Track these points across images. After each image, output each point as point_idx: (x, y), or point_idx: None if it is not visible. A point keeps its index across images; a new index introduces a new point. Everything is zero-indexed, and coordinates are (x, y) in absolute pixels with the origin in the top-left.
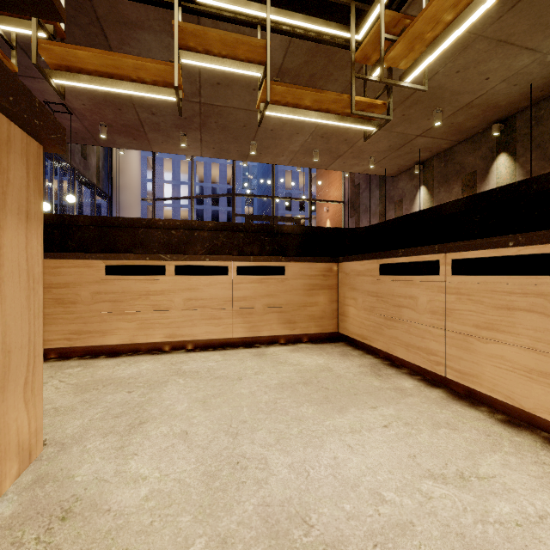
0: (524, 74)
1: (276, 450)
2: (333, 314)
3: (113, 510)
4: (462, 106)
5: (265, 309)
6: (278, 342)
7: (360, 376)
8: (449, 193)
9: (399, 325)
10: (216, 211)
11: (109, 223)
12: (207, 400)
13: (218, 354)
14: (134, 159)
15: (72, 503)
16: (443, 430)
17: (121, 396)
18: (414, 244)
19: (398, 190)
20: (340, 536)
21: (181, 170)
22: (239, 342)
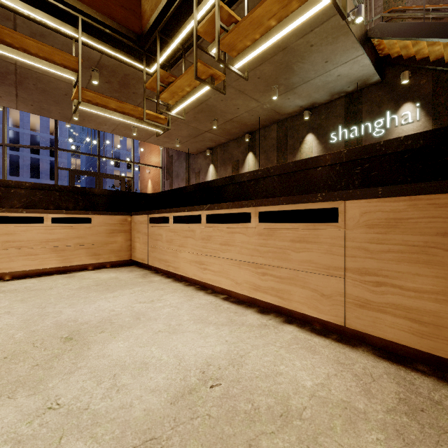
0: (255, 111)
1: (68, 308)
2: (127, 248)
3: None
4: (228, 120)
5: (75, 247)
6: (87, 269)
7: (133, 279)
8: (226, 171)
9: (156, 250)
10: (36, 159)
11: None
12: (24, 299)
13: (35, 279)
14: None
15: None
16: (158, 291)
17: None
18: (177, 206)
19: (198, 164)
20: (89, 320)
21: None
22: (54, 271)
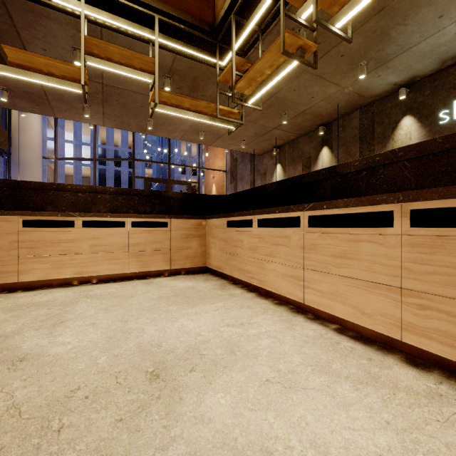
0: (334, 98)
1: (150, 325)
2: (202, 254)
3: (51, 354)
4: (300, 112)
5: (153, 252)
6: (164, 275)
7: (212, 290)
8: (295, 170)
9: (236, 258)
10: (118, 171)
11: (22, 186)
12: (108, 308)
13: (117, 284)
14: (35, 120)
15: (25, 355)
16: (244, 309)
17: (43, 311)
18: (253, 208)
19: (263, 165)
20: (175, 347)
21: (83, 132)
22: (134, 276)
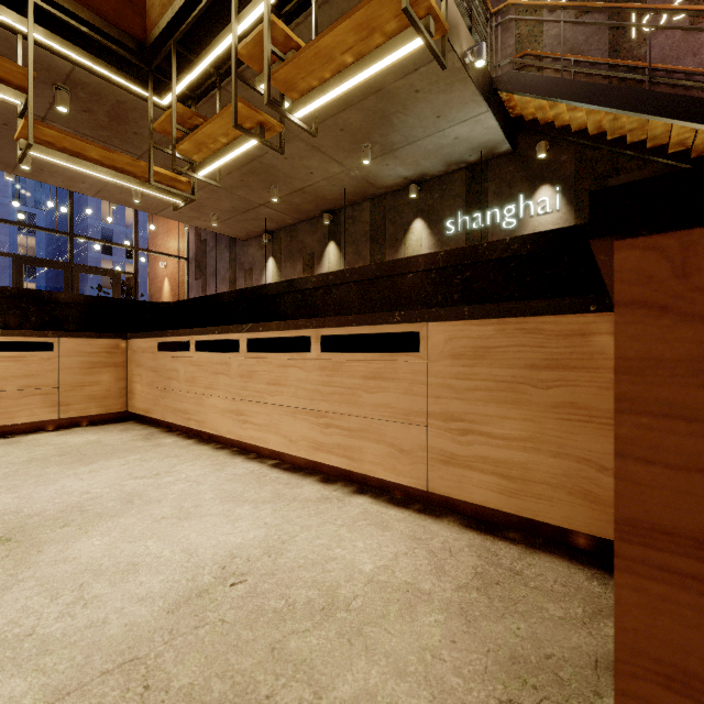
0: (339, 179)
1: (5, 494)
2: (120, 393)
3: None
4: (297, 189)
5: (22, 392)
6: (45, 429)
7: (128, 442)
8: (294, 270)
9: (169, 394)
10: None
11: None
12: None
13: None
14: None
15: None
16: (169, 459)
17: None
18: (206, 324)
19: (248, 256)
20: (44, 510)
21: None
22: None
